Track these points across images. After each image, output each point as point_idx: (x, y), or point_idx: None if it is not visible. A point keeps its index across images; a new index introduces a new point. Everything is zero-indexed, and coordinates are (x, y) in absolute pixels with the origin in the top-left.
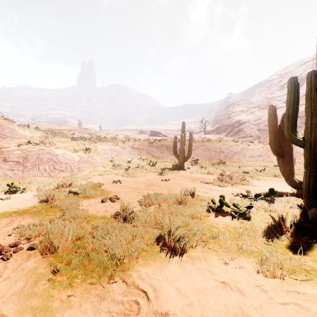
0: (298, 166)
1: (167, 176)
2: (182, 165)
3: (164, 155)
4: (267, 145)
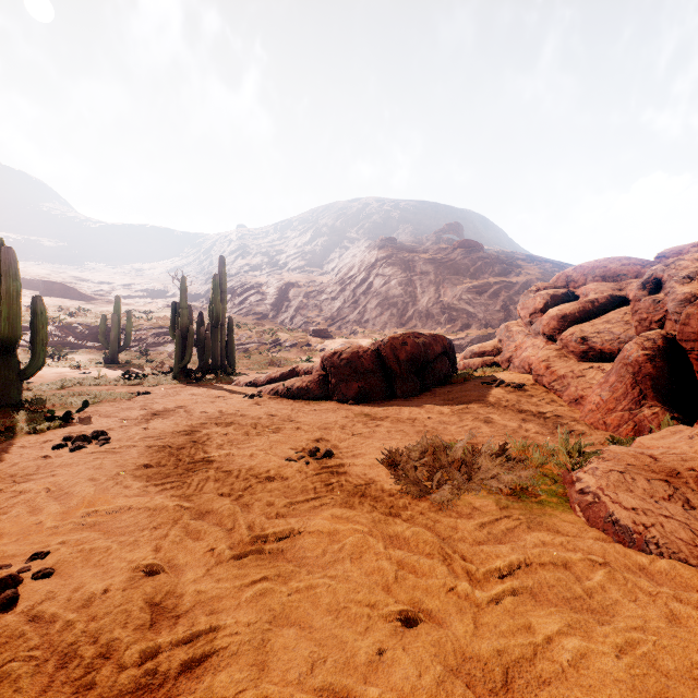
0: (269, 357)
1: (88, 370)
2: (115, 358)
3: (84, 342)
4: (252, 331)
